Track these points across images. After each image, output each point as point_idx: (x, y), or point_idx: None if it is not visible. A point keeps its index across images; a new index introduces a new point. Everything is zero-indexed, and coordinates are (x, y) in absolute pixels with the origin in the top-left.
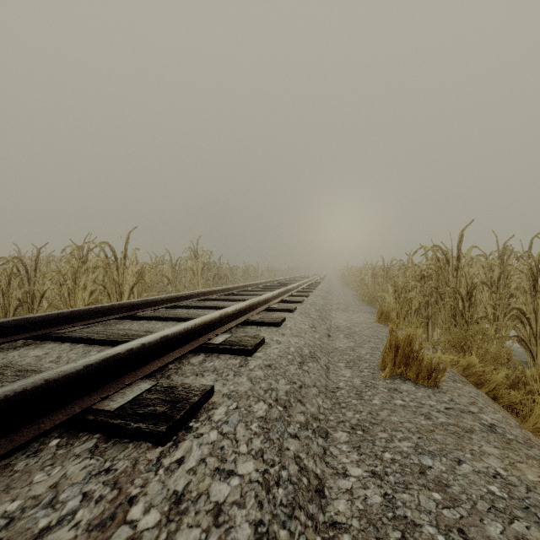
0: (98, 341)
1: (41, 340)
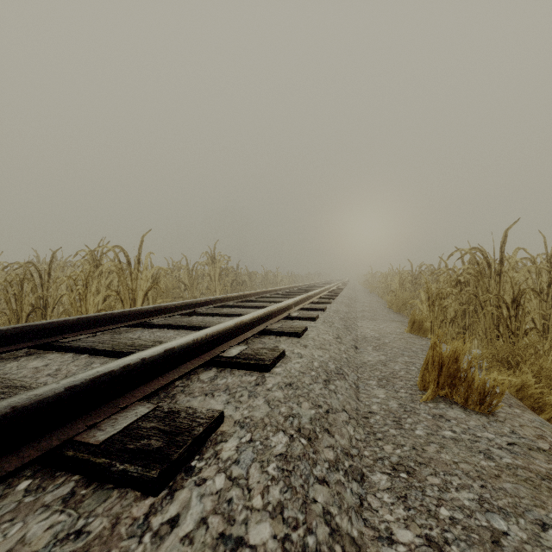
0: (102, 351)
1: (44, 349)
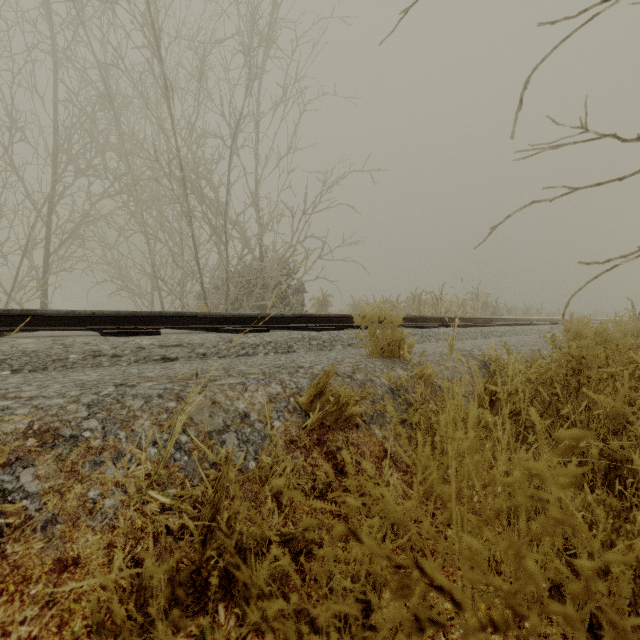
0: None
1: None
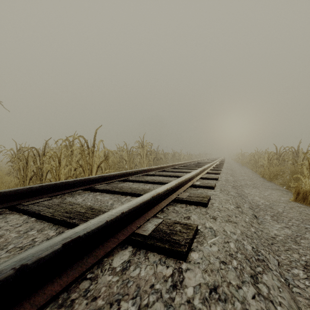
0: (44, 217)
1: (11, 210)
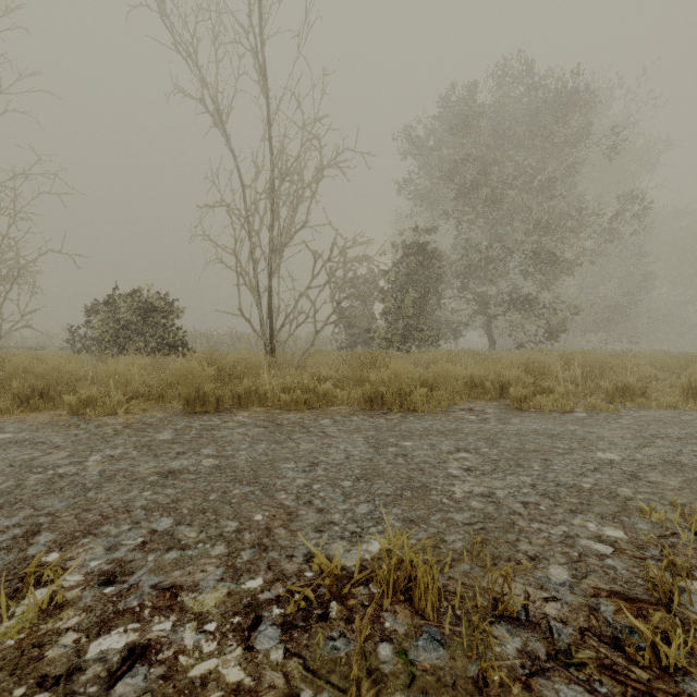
0: None
1: None
